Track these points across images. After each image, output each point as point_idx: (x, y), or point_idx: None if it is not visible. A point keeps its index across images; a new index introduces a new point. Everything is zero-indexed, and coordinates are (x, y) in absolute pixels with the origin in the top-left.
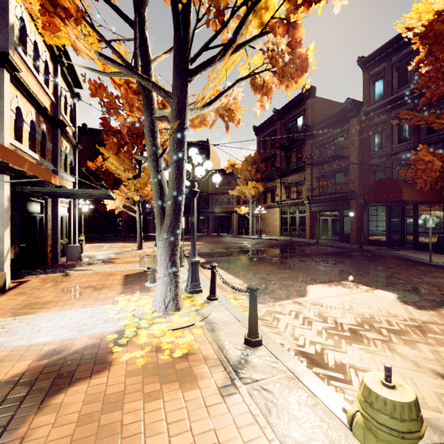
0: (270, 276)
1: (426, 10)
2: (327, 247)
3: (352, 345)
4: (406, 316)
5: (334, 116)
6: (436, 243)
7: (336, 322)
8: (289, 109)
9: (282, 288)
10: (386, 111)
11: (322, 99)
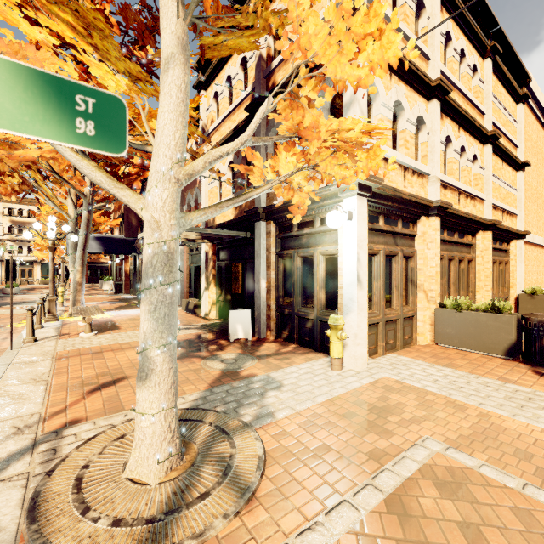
0: None
1: None
2: None
3: None
4: None
5: None
6: None
7: None
8: None
9: None
10: None
11: None
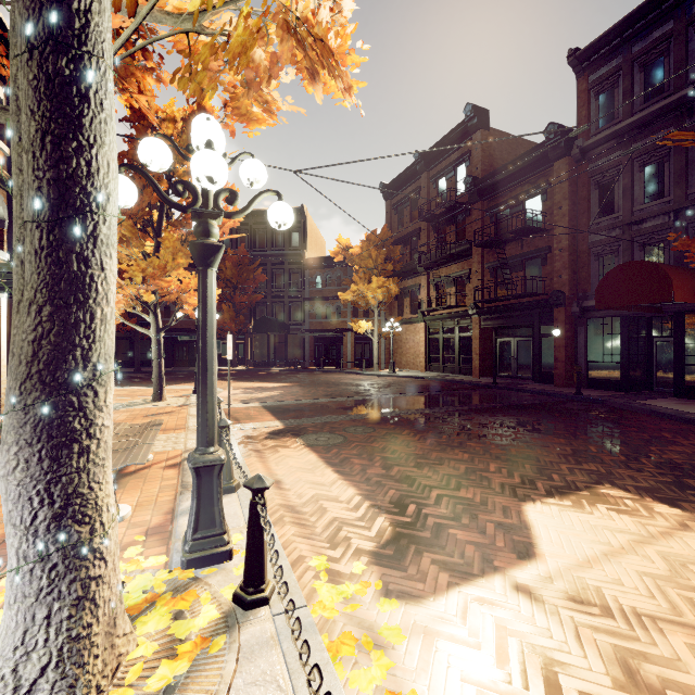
0: (424, 472)
1: None
2: (514, 392)
3: None
4: None
5: (523, 159)
6: None
7: None
8: (443, 151)
9: (460, 517)
10: (622, 145)
11: (501, 133)
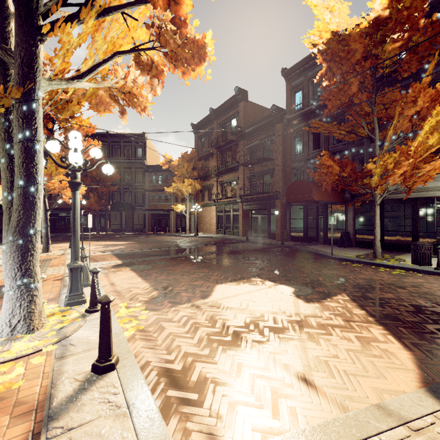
0: (184, 277)
1: (325, 28)
2: (255, 243)
3: (227, 352)
4: (293, 311)
5: (262, 121)
6: (339, 238)
7: (224, 326)
8: (225, 110)
9: (188, 289)
10: (304, 120)
11: (254, 104)
